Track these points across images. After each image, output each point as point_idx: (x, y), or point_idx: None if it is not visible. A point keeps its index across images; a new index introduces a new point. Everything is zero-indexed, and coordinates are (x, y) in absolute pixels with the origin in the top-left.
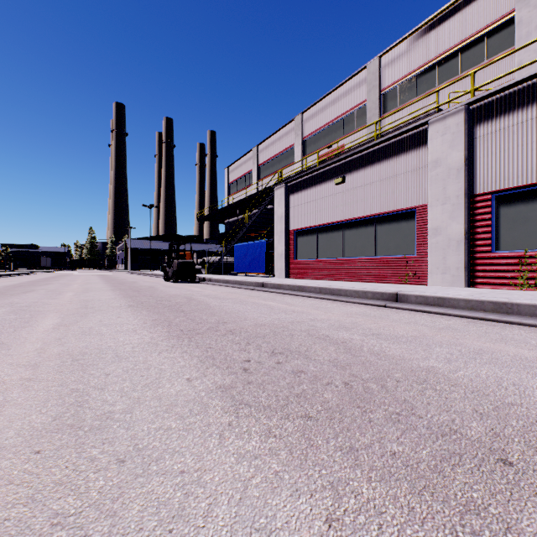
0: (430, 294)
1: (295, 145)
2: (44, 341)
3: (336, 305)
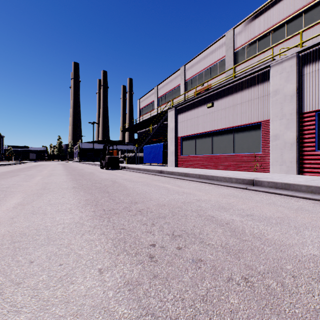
0: (279, 181)
1: (180, 85)
2: (0, 220)
3: (212, 188)
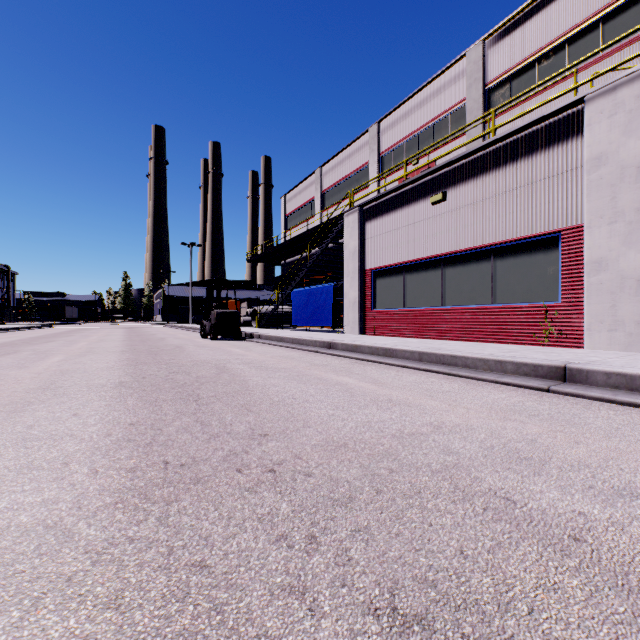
0: None
1: (370, 163)
2: None
3: (459, 386)
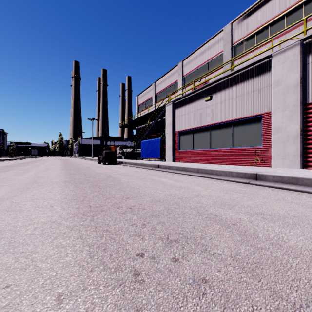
0: (285, 175)
1: (178, 81)
2: None
3: (212, 182)
